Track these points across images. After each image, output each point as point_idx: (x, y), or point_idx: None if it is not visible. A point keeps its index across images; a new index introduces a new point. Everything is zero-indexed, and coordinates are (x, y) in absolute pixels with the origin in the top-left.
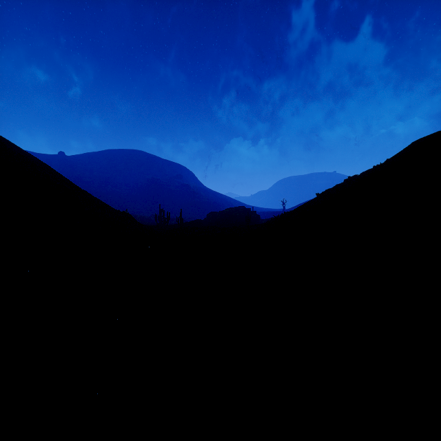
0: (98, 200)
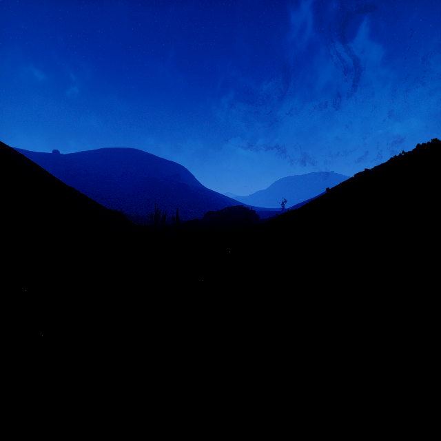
0: (85, 198)
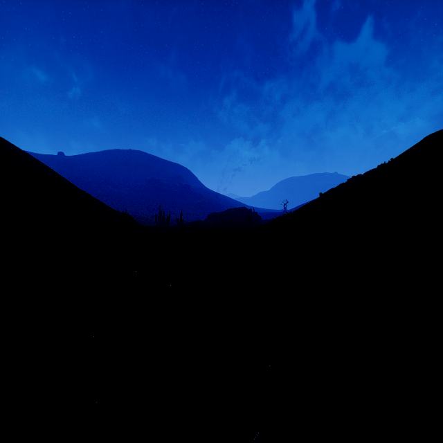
0: (96, 201)
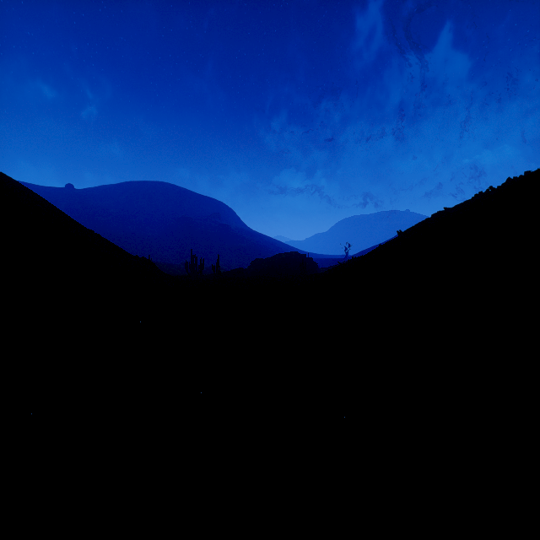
0: (106, 242)
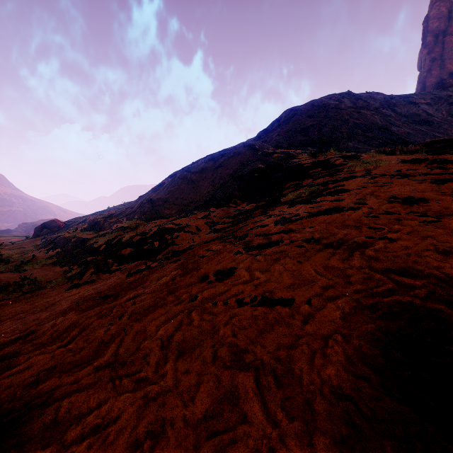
0: None
